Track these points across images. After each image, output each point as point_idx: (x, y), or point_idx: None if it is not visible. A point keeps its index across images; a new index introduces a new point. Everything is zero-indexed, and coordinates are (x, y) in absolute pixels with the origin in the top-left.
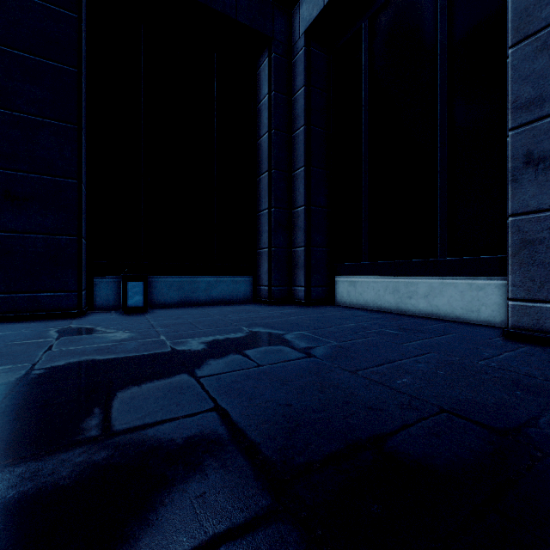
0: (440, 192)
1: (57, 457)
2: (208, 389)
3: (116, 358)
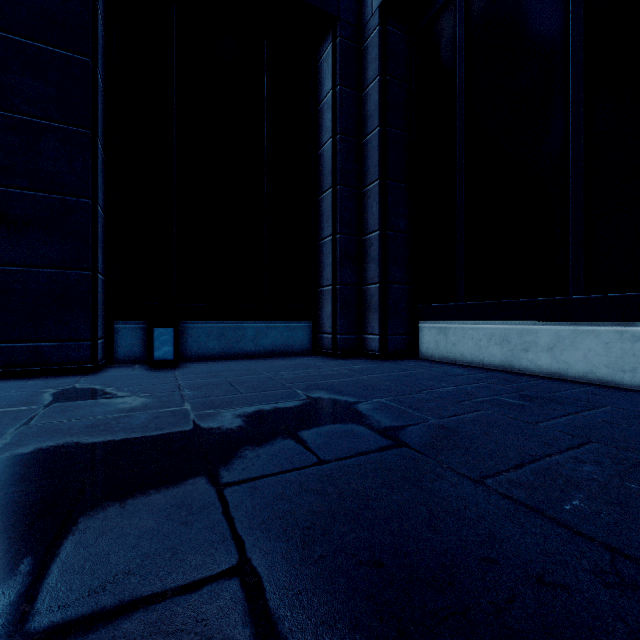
0: (572, 204)
1: None
2: (233, 515)
3: (109, 442)
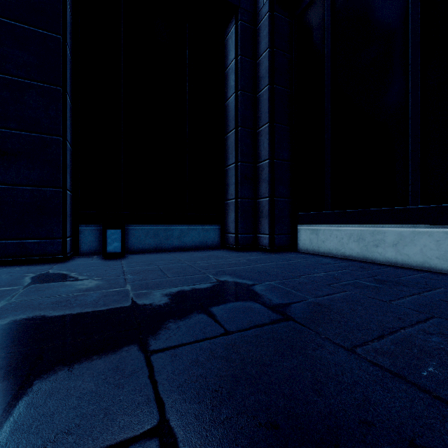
0: (411, 139)
1: None
2: (157, 378)
3: (67, 316)
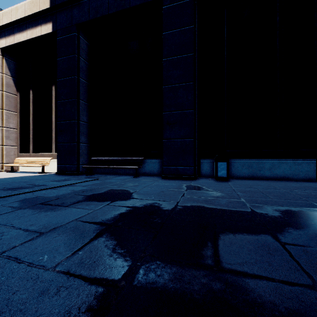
0: None
1: (190, 271)
2: (297, 259)
3: (215, 208)
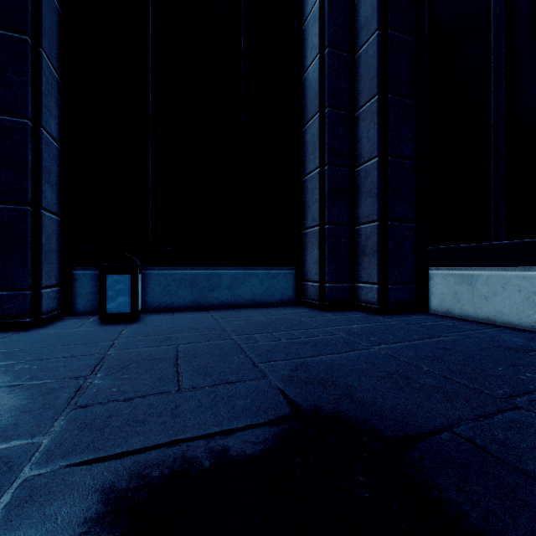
0: None
1: None
2: None
3: None
